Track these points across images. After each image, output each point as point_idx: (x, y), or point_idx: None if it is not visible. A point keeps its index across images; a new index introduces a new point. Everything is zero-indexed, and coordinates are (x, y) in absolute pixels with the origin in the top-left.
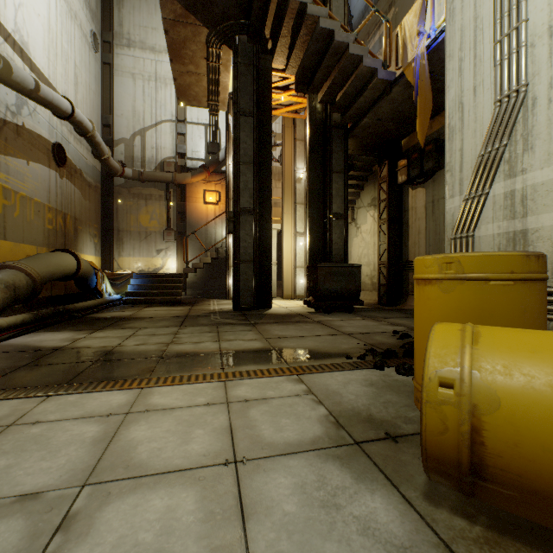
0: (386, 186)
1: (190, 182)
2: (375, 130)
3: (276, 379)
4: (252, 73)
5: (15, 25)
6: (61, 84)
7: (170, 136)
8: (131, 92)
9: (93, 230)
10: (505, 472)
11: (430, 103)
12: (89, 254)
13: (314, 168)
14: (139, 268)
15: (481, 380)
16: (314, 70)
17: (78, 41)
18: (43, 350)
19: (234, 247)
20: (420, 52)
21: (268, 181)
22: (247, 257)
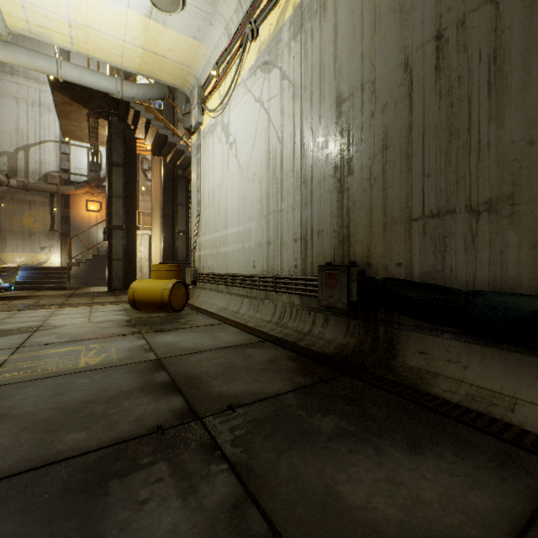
0: None
1: (74, 194)
2: None
3: (113, 305)
4: (122, 139)
5: None
6: None
7: (54, 153)
8: (15, 113)
9: None
10: (137, 300)
11: None
12: None
13: (166, 201)
14: (23, 262)
15: (137, 287)
16: (162, 147)
17: None
18: None
19: (108, 250)
20: None
21: (134, 208)
22: (118, 257)
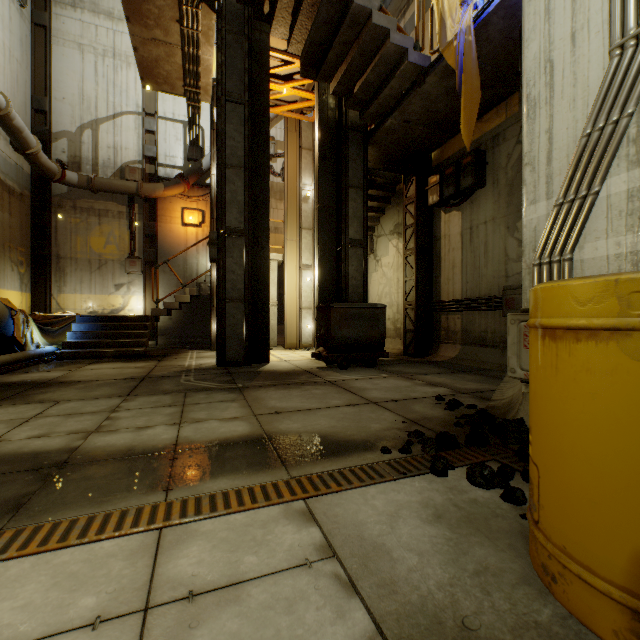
0: (414, 208)
1: (162, 196)
2: (401, 137)
3: (263, 515)
4: (243, 45)
5: None
6: None
7: (135, 133)
8: (78, 68)
9: (17, 255)
10: None
11: (478, 92)
12: (10, 289)
13: (325, 181)
14: (89, 309)
15: None
16: (326, 48)
17: None
18: None
19: (218, 280)
20: (465, 25)
21: (265, 194)
22: (236, 295)
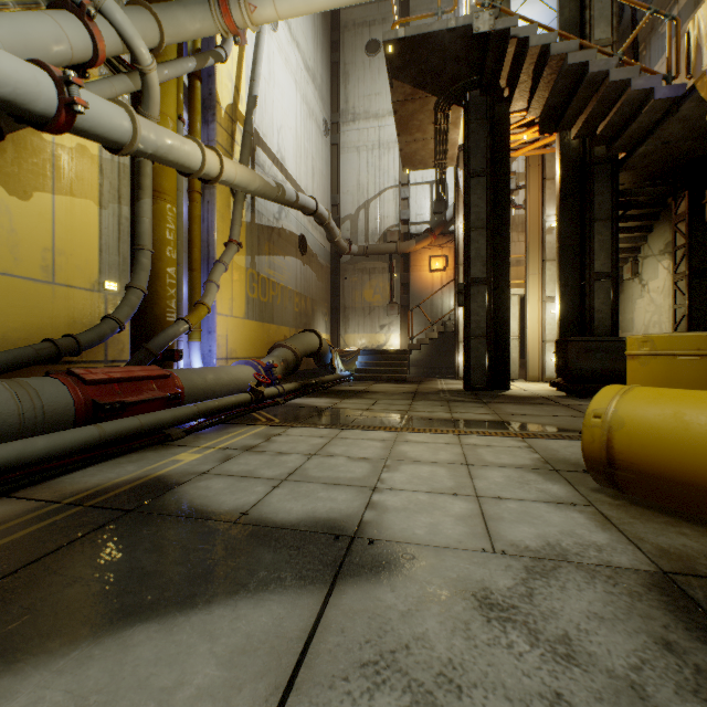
0: (685, 226)
1: (414, 250)
2: (662, 155)
3: (501, 438)
4: (485, 127)
5: (277, 147)
6: (303, 180)
7: (393, 203)
8: (356, 166)
9: (324, 309)
10: (624, 462)
11: None
12: (321, 332)
13: (566, 220)
14: (363, 345)
15: (617, 413)
16: (564, 106)
17: (314, 135)
18: (319, 407)
19: (464, 322)
20: None
21: (504, 244)
22: (479, 332)
